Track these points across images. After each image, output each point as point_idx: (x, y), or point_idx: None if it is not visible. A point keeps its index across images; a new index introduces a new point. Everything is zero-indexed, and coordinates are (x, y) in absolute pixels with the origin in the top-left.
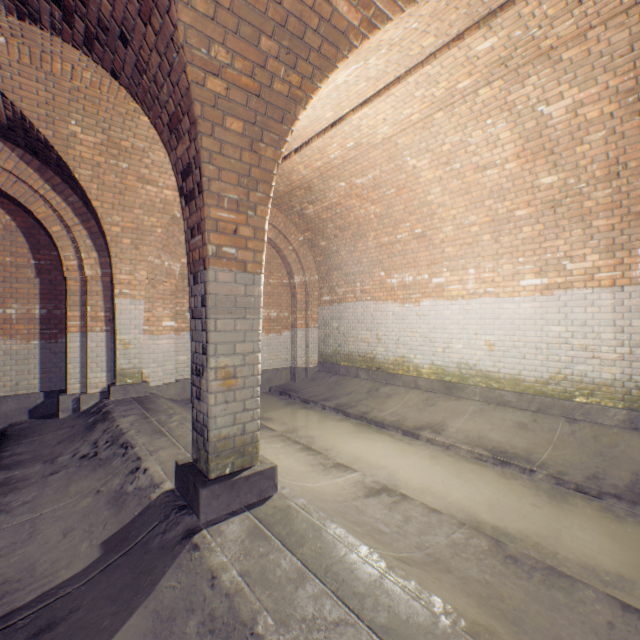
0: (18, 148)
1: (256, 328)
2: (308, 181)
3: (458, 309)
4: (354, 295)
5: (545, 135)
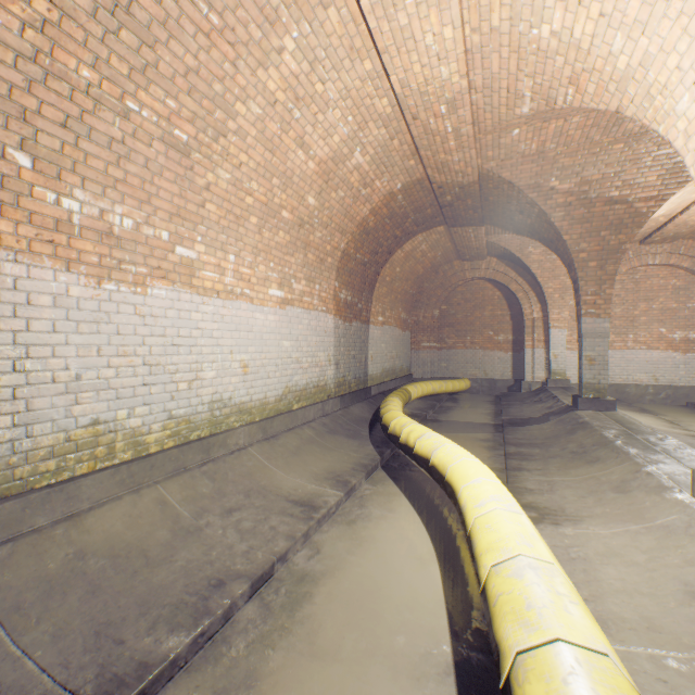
0: (504, 260)
1: (605, 341)
2: None
3: None
4: None
5: None
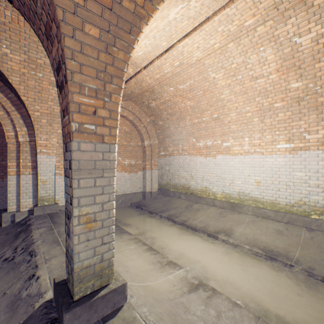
0: None
1: (111, 183)
2: (152, 87)
3: (238, 161)
4: (178, 152)
5: (296, 57)
